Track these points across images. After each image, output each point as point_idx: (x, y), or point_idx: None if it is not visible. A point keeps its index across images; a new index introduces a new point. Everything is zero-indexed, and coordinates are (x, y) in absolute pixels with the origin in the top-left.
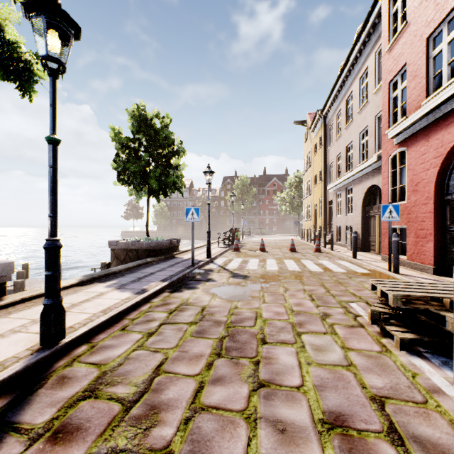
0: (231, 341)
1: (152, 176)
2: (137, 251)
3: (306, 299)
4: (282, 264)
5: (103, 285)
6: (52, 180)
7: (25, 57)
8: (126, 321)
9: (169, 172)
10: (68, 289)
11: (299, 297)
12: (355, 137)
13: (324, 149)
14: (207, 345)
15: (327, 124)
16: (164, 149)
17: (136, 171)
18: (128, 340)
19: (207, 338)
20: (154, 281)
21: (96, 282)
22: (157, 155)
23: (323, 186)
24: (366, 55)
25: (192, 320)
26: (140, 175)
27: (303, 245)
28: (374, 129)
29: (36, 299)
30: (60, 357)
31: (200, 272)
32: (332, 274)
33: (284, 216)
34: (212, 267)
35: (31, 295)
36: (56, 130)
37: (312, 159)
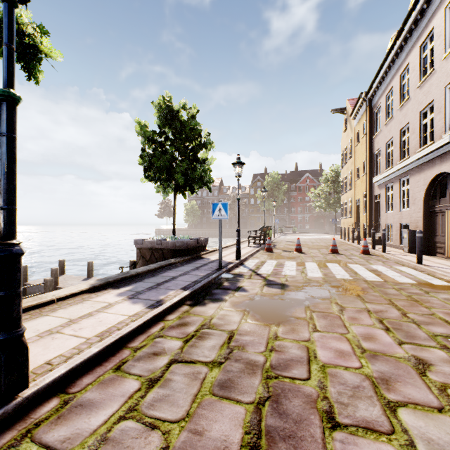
0: (275, 413)
1: (178, 170)
2: (162, 250)
3: (377, 328)
4: (326, 270)
5: (115, 292)
6: (6, 155)
7: (28, 31)
8: (126, 353)
9: (196, 166)
10: (76, 296)
11: (365, 323)
12: (414, 117)
13: (369, 136)
14: (235, 420)
15: (373, 108)
16: (190, 142)
17: (161, 165)
18: (119, 392)
19: (235, 401)
20: (173, 289)
21: (110, 288)
22: (184, 148)
23: (368, 179)
24: (430, 15)
25: (214, 359)
26: (166, 170)
27: (344, 245)
28: (444, 103)
29: (36, 309)
30: (12, 422)
31: (228, 278)
32: (397, 285)
33: (318, 213)
34: (242, 270)
35: (29, 305)
36: (13, 81)
37: (353, 149)
